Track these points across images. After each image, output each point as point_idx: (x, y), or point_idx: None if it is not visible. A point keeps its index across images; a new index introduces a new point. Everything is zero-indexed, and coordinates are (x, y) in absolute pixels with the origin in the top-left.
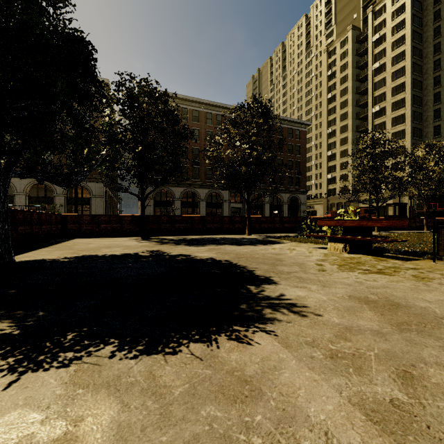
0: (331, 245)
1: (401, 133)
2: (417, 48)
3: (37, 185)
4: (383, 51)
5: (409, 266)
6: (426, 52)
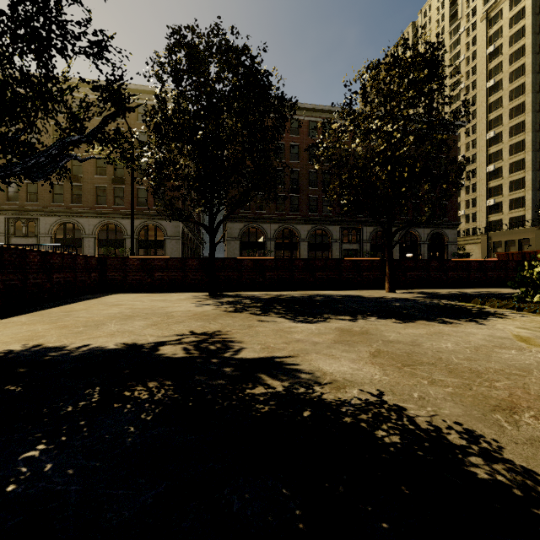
0: None
1: None
2: None
3: (107, 226)
4: None
5: None
6: None
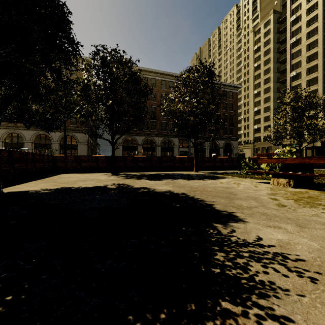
0: (275, 180)
1: (314, 92)
2: None
3: (40, 135)
4: (299, 28)
5: None
6: None
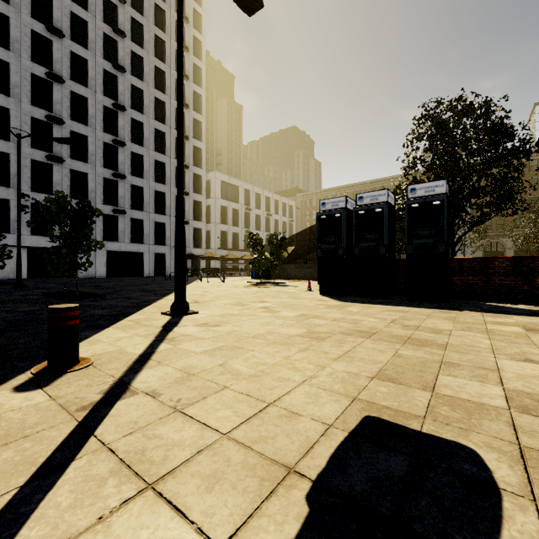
0: None
1: None
2: None
3: None
4: None
5: None
6: None
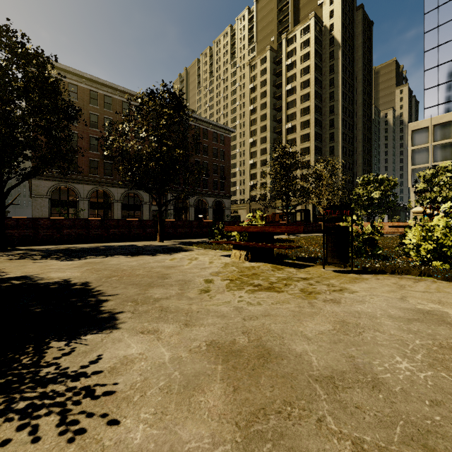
0: (235, 253)
1: (307, 149)
2: (319, 79)
3: None
4: (294, 76)
5: (302, 275)
6: (324, 84)
